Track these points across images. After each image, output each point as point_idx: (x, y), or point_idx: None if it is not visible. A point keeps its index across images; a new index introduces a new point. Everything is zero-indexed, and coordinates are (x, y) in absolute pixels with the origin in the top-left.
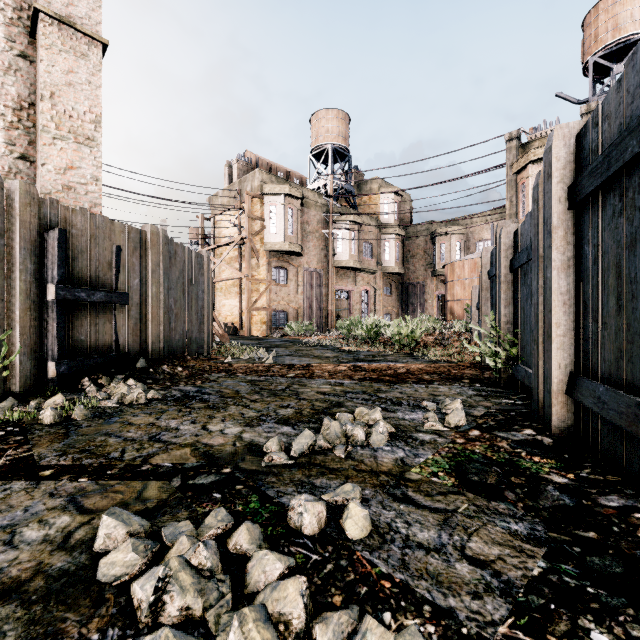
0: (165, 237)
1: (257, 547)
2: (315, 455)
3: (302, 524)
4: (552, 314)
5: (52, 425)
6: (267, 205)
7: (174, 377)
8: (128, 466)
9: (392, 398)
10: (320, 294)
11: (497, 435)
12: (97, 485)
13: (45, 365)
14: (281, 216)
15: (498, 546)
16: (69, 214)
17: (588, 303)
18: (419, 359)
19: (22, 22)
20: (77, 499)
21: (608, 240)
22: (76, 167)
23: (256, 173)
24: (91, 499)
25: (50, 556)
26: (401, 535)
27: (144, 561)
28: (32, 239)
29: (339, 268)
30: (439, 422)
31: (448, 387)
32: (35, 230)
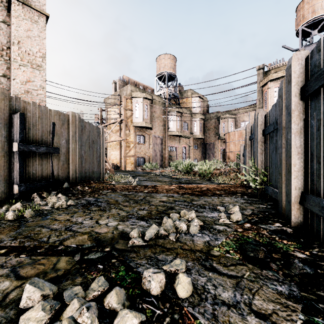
0: (79, 118)
1: (122, 306)
2: (158, 239)
3: (150, 288)
4: (291, 159)
5: (12, 221)
6: (134, 103)
7: (83, 192)
8: (50, 247)
9: (200, 204)
10: (161, 148)
11: (260, 226)
12: (30, 259)
13: (12, 186)
14: (141, 108)
15: (272, 303)
16: (26, 105)
17: (313, 153)
18: (213, 182)
19: (3, 4)
20: (16, 269)
21: None
22: (32, 81)
23: (128, 86)
24: (25, 269)
25: None
26: (211, 295)
27: (49, 316)
28: (5, 118)
29: (171, 135)
30: (227, 219)
31: (230, 198)
32: (7, 113)
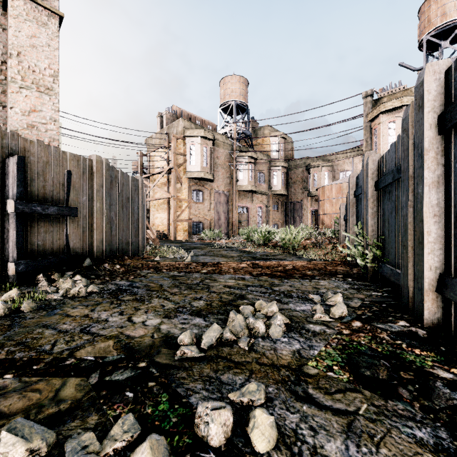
0: (107, 165)
1: None
2: (222, 347)
3: (208, 434)
4: (424, 224)
5: (1, 317)
6: (188, 144)
7: (113, 273)
8: (54, 360)
9: (284, 291)
10: (227, 209)
11: (377, 326)
12: (19, 382)
13: (7, 265)
14: (198, 152)
15: None
16: (27, 145)
17: None
18: (301, 258)
19: None
20: None
21: None
22: (38, 110)
23: (180, 121)
24: (8, 400)
25: None
26: (308, 446)
27: None
28: None
29: (240, 191)
30: (326, 314)
31: (327, 281)
32: None
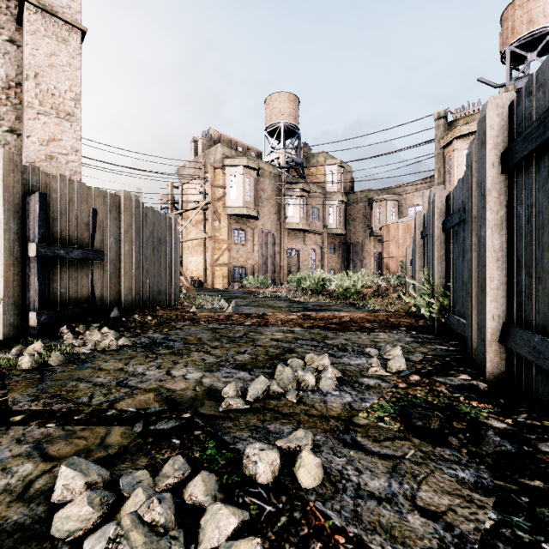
0: (137, 201)
1: (212, 499)
2: (269, 400)
3: (256, 473)
4: (486, 269)
5: (29, 370)
6: (228, 175)
7: (144, 325)
8: (94, 411)
9: (338, 344)
10: (274, 252)
11: (436, 380)
12: (63, 431)
13: (27, 315)
14: (240, 184)
15: (447, 495)
16: (49, 180)
17: (521, 259)
18: (360, 309)
19: (10, 11)
20: (42, 445)
21: (542, 200)
22: (58, 139)
23: (218, 147)
24: (56, 445)
25: (7, 508)
26: (352, 484)
27: (99, 514)
28: (15, 202)
29: (290, 230)
30: (382, 367)
31: (387, 334)
32: (18, 194)
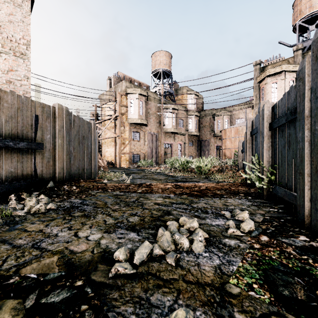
0: (67, 111)
1: None
2: (152, 263)
3: None
4: None
5: None
6: (129, 99)
7: (70, 193)
8: None
9: (201, 207)
10: (156, 145)
11: (282, 241)
12: None
13: None
14: (136, 105)
15: None
16: (2, 94)
17: None
18: (211, 180)
19: None
20: None
21: None
22: (14, 70)
23: (123, 82)
24: None
25: None
26: None
27: None
28: None
29: (166, 132)
30: (237, 229)
31: (233, 199)
32: None
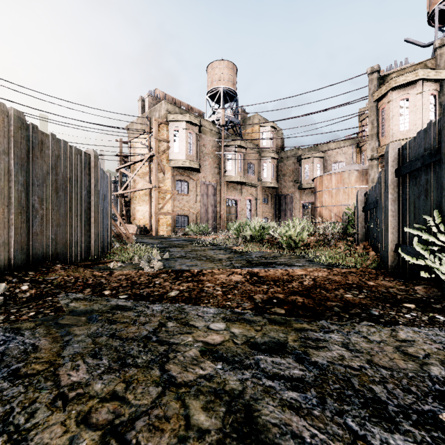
0: (19, 119)
1: None
2: None
3: None
4: None
5: None
6: (171, 130)
7: (6, 302)
8: None
9: (347, 374)
10: (214, 202)
11: None
12: None
13: None
14: (183, 139)
15: None
16: None
17: None
18: (313, 262)
19: None
20: None
21: None
22: None
23: (162, 104)
24: None
25: None
26: None
27: None
28: None
29: (229, 182)
30: None
31: (405, 325)
32: None
